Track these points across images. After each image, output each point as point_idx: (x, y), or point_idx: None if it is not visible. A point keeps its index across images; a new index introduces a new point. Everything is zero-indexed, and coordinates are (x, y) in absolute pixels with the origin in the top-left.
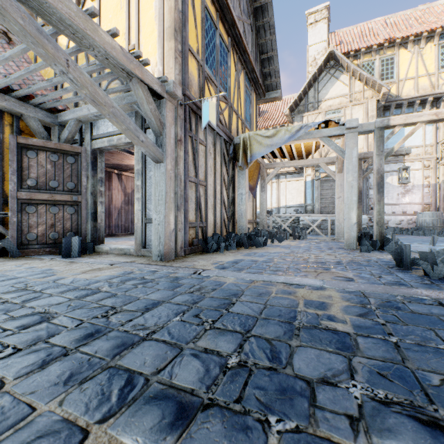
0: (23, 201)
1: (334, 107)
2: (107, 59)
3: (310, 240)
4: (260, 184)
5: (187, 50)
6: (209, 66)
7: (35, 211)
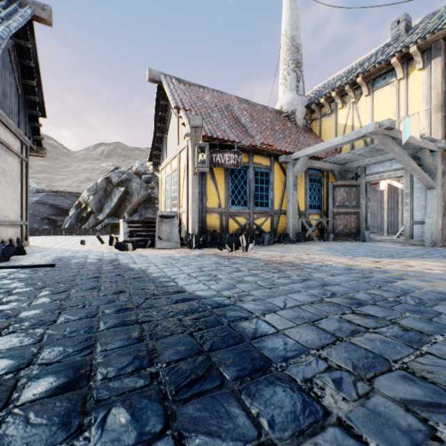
0: (334, 213)
1: None
2: (414, 147)
3: None
4: None
5: None
6: None
7: (339, 218)
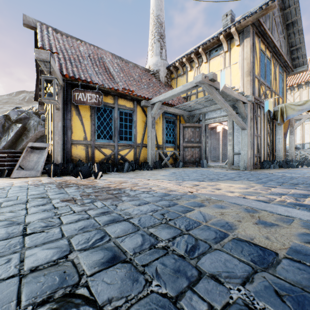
0: (184, 147)
1: None
2: (232, 98)
3: None
4: (289, 130)
5: (254, 78)
6: (262, 77)
7: (187, 150)
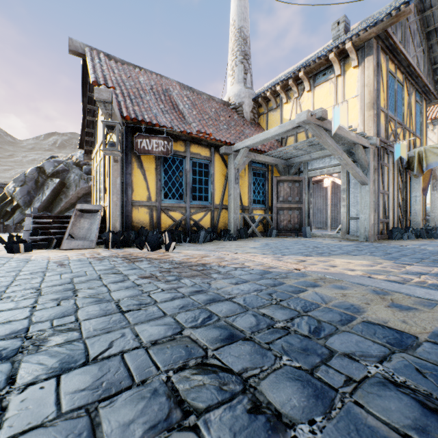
0: (278, 208)
1: None
2: (348, 142)
3: None
4: (431, 183)
5: (379, 111)
6: (390, 109)
7: (282, 213)
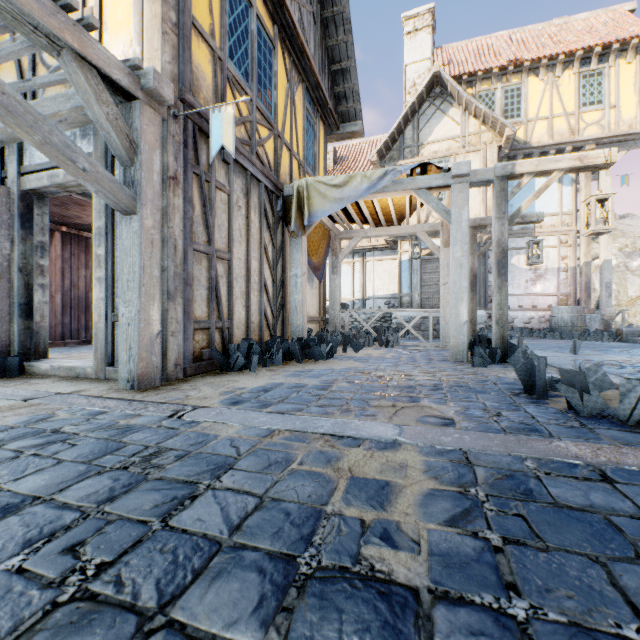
0: None
1: (441, 153)
2: None
3: (403, 347)
4: (331, 262)
5: (189, 25)
6: (237, 64)
7: None
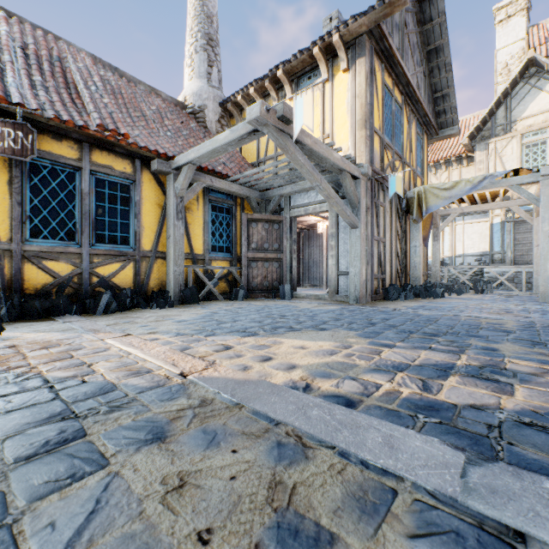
0: (250, 259)
1: (536, 127)
2: (331, 166)
3: (497, 294)
4: (432, 232)
5: (373, 133)
6: (387, 135)
7: (256, 266)
